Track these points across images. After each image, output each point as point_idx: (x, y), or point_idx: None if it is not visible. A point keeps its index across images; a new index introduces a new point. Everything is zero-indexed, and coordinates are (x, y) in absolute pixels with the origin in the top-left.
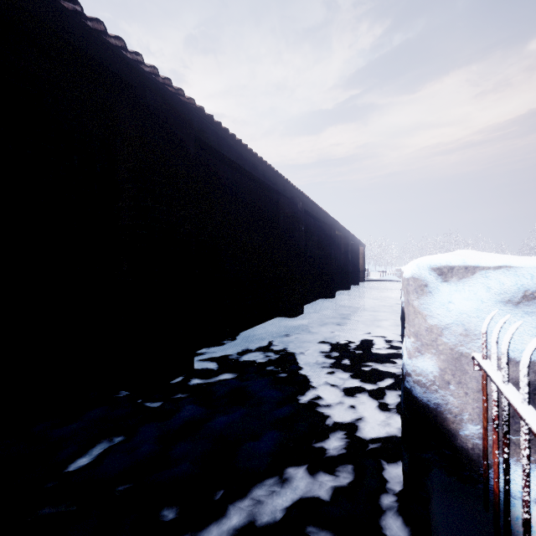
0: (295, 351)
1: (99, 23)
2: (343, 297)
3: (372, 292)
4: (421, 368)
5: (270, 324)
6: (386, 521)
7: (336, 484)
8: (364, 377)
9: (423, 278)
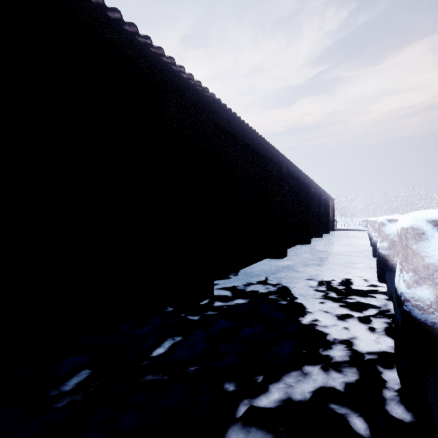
0: (288, 285)
1: (159, 49)
2: (318, 244)
3: (342, 240)
4: (419, 296)
5: (261, 264)
6: (391, 407)
7: (345, 380)
8: (351, 307)
9: (420, 228)
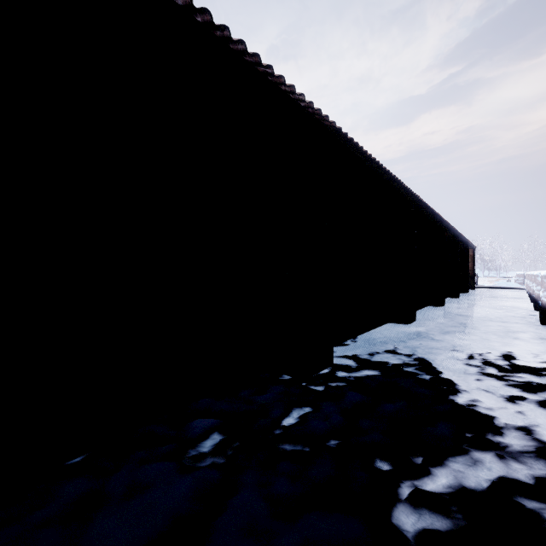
0: (426, 356)
1: (279, 77)
2: (455, 306)
3: (489, 301)
4: None
5: (383, 329)
6: None
7: (532, 472)
8: (522, 387)
9: None
